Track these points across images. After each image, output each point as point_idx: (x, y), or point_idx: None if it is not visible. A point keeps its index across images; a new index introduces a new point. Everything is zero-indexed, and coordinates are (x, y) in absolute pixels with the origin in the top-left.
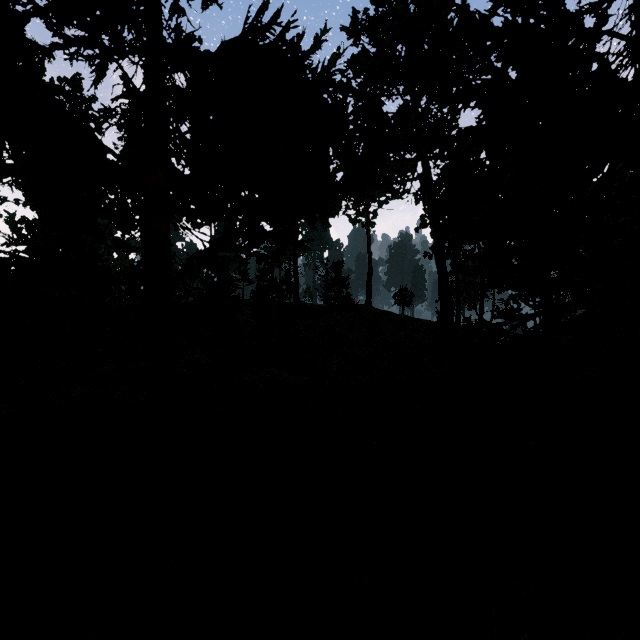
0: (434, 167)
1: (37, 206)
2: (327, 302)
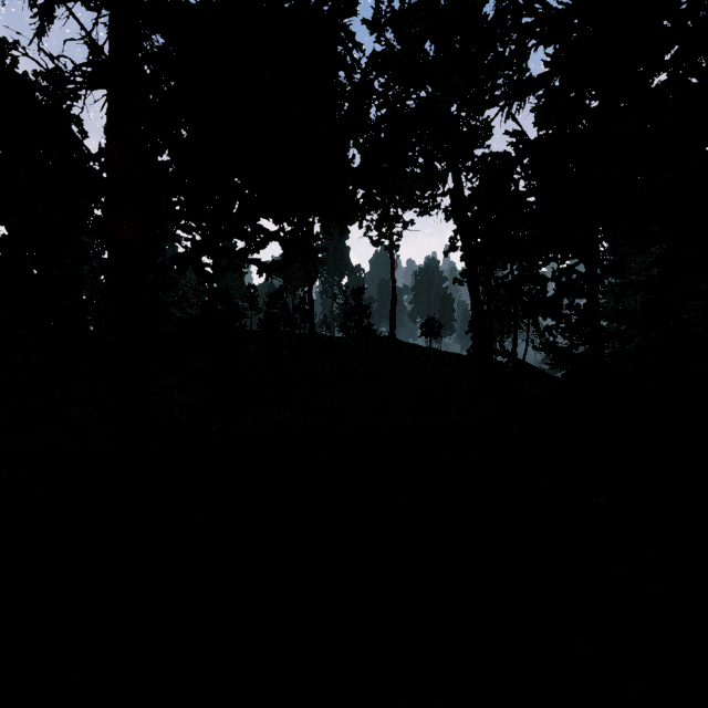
0: (467, 180)
1: (7, 220)
2: (346, 333)
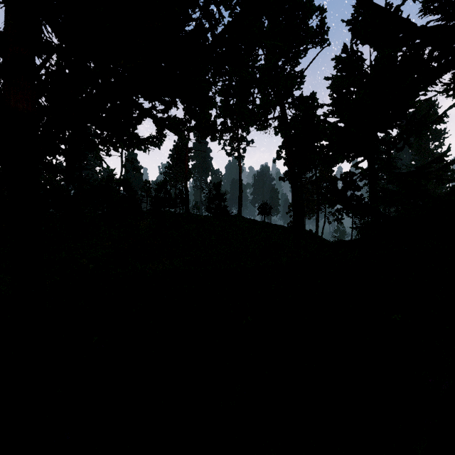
0: (289, 108)
1: None
2: (210, 212)
